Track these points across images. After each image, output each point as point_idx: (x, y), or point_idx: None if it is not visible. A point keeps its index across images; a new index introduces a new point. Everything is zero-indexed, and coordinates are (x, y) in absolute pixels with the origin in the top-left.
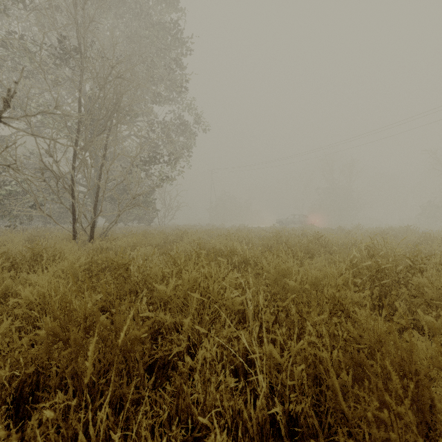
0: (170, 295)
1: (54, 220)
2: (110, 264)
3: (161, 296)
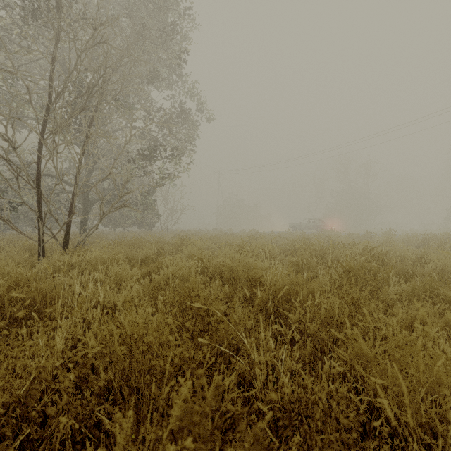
0: None
1: (9, 225)
2: None
3: None
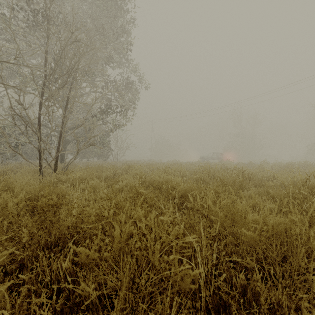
0: (95, 258)
1: (22, 157)
2: (30, 208)
3: (82, 261)
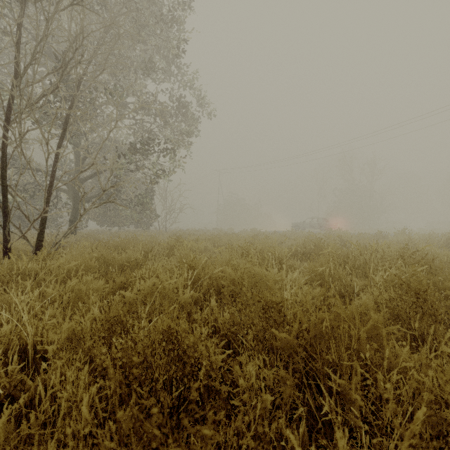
0: None
1: None
2: None
3: None
